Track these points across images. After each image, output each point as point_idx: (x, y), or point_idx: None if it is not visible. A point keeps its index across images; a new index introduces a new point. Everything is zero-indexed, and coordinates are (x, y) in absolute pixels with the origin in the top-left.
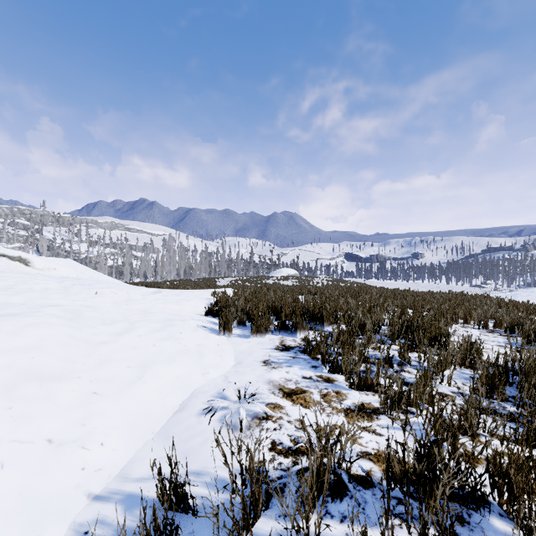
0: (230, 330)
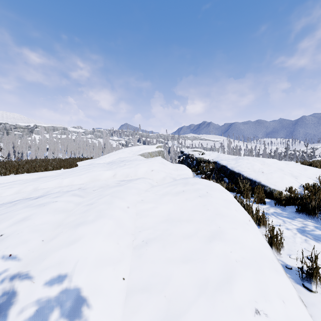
0: None
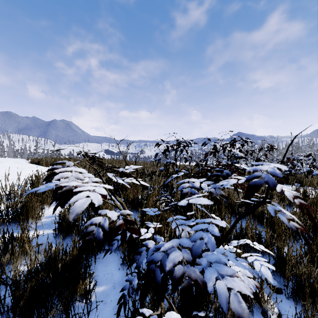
0: (48, 165)
